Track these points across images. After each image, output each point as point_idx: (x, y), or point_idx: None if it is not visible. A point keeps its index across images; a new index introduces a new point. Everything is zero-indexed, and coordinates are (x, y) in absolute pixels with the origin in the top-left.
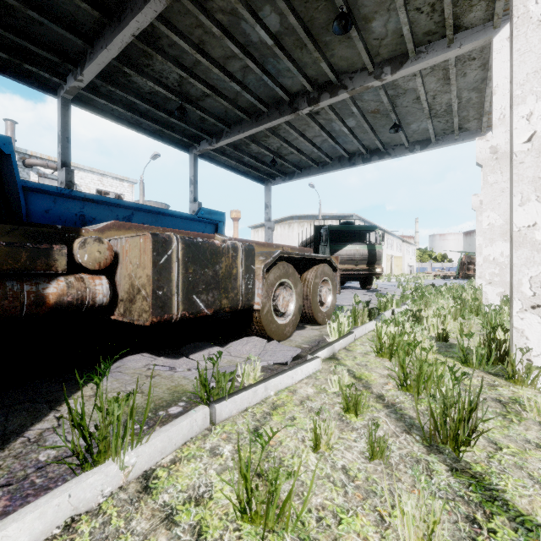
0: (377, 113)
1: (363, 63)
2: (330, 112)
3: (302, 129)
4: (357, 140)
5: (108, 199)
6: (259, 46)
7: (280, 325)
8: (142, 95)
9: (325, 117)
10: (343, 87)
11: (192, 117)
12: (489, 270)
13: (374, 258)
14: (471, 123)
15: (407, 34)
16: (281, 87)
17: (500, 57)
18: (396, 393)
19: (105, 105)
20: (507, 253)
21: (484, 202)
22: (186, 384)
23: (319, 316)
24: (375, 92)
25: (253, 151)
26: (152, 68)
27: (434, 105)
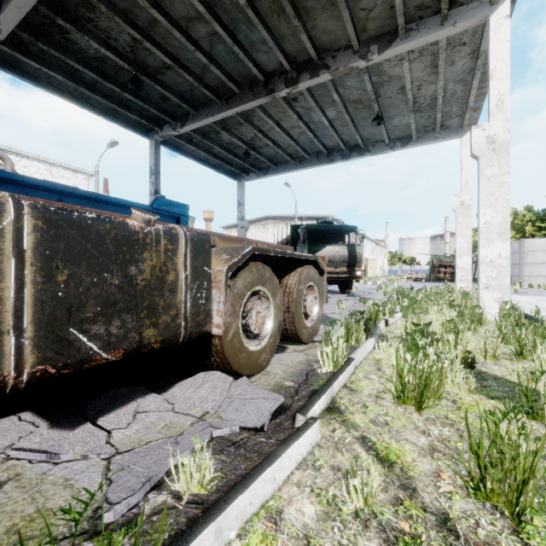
0: (359, 103)
1: (347, 40)
2: (310, 98)
3: (278, 118)
4: (337, 134)
5: (21, 178)
6: (229, 6)
7: (252, 353)
8: (86, 61)
9: (303, 105)
10: (325, 67)
11: (151, 95)
12: (486, 273)
13: (354, 260)
14: (452, 121)
15: (398, 3)
16: (254, 63)
17: (497, 37)
18: (468, 506)
19: (38, 70)
20: (505, 254)
21: (481, 198)
22: (59, 506)
23: (304, 333)
24: (359, 78)
25: (224, 141)
26: (96, 23)
27: (419, 97)
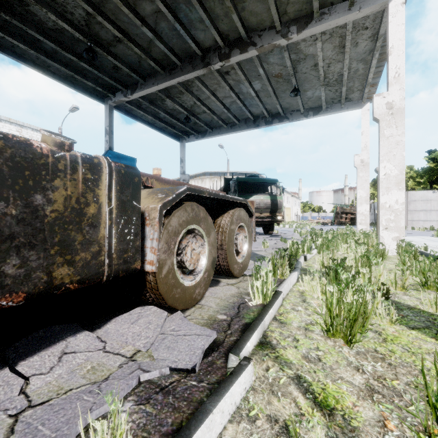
0: (280, 78)
1: (271, 21)
2: (240, 71)
3: (213, 89)
4: (262, 103)
5: None
6: None
7: (187, 288)
8: (45, 32)
9: (234, 78)
10: (252, 44)
11: (104, 65)
12: (386, 216)
13: (275, 207)
14: (354, 94)
15: None
16: (193, 40)
17: (395, 20)
18: None
19: (2, 38)
20: (401, 200)
21: (381, 154)
22: None
23: (235, 268)
24: (280, 55)
25: (168, 107)
26: None
27: (328, 73)
